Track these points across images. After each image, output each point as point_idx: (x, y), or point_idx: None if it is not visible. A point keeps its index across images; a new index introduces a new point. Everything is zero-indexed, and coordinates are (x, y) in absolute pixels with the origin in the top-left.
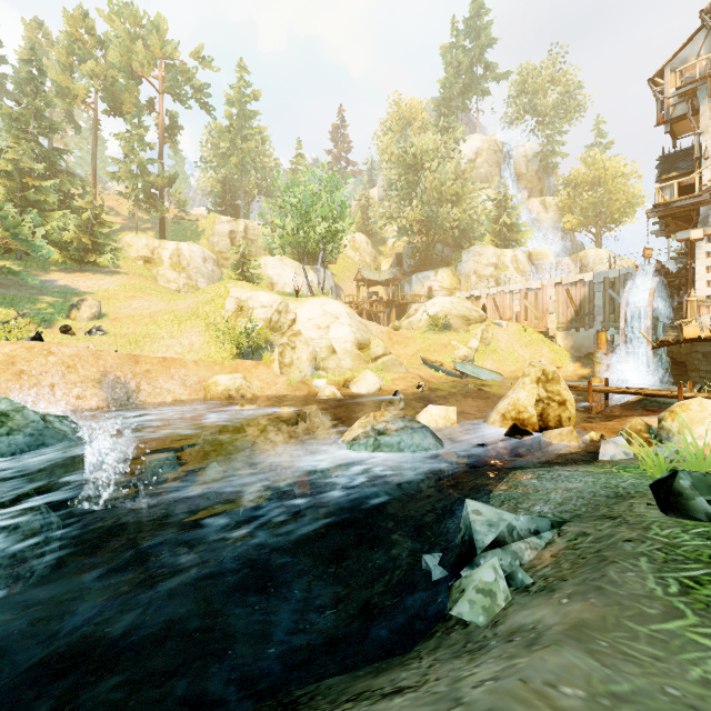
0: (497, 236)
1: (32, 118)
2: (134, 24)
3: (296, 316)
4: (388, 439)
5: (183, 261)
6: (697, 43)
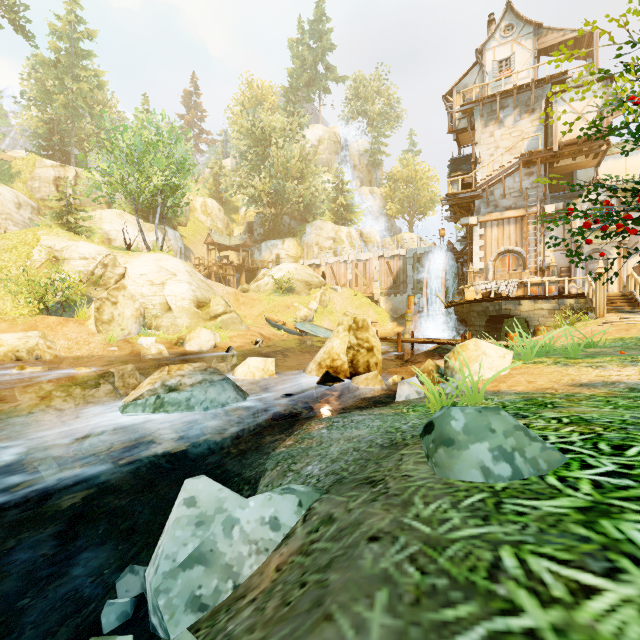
0: (335, 214)
1: None
2: None
3: (125, 270)
4: (174, 396)
5: None
6: (473, 75)
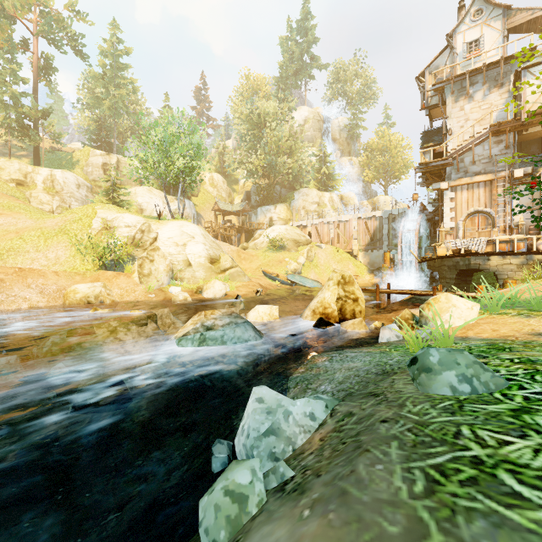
0: (319, 182)
1: None
2: None
3: (157, 235)
4: (213, 333)
5: (57, 186)
6: (444, 57)
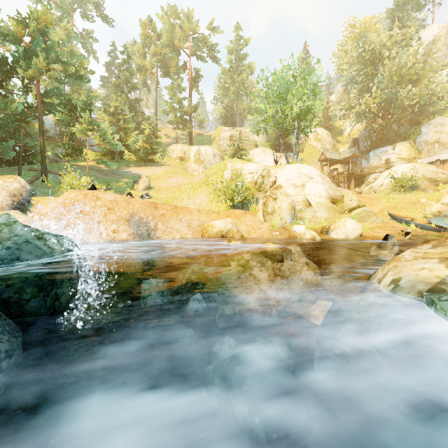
0: None
1: (125, 84)
2: (175, 18)
3: (275, 178)
4: None
5: (202, 157)
6: None
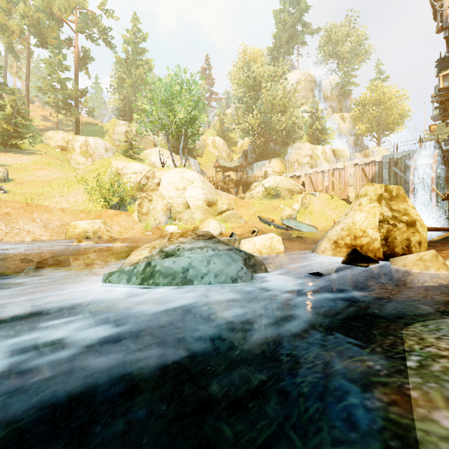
0: (311, 137)
1: None
2: None
3: (160, 180)
4: (168, 264)
5: (90, 150)
6: None
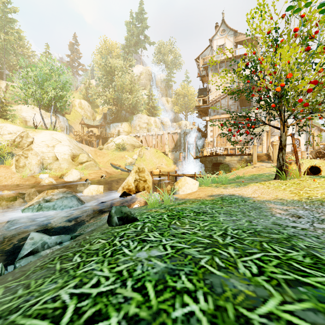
0: (148, 110)
1: None
2: None
3: (33, 139)
4: (47, 204)
5: None
6: (208, 50)
